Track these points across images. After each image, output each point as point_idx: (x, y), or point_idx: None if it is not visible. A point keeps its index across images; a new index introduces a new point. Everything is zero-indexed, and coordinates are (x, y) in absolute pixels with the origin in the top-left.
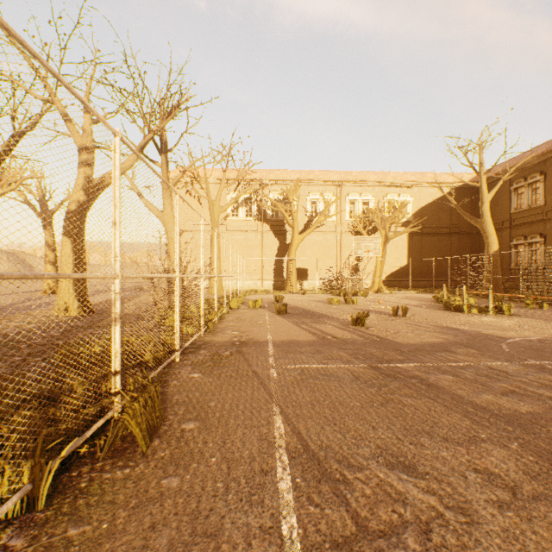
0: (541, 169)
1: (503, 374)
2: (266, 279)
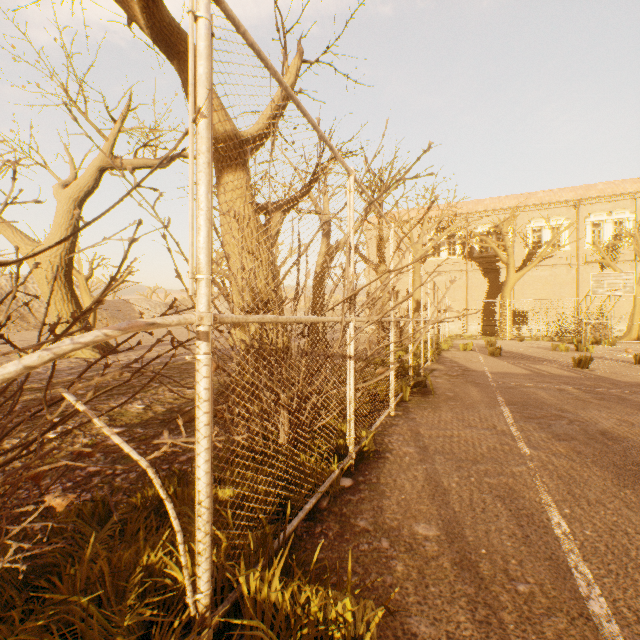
0: None
1: None
2: (472, 324)
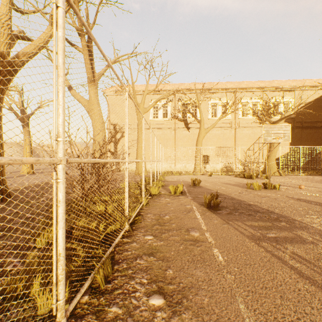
0: None
1: None
2: (177, 163)
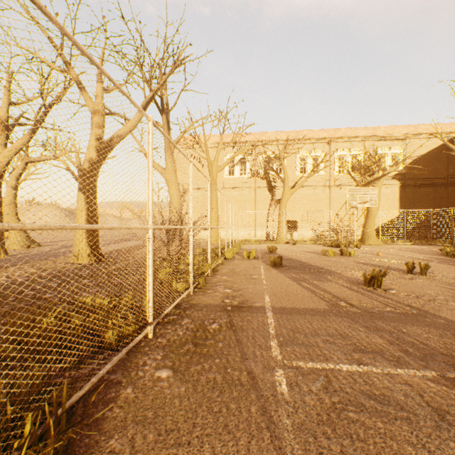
0: None
1: None
2: (258, 230)
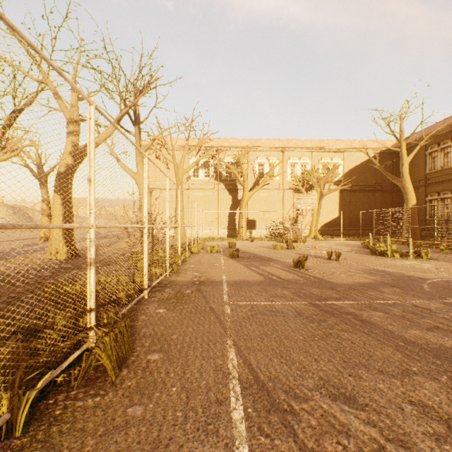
0: (451, 136)
1: (427, 311)
2: (221, 229)
